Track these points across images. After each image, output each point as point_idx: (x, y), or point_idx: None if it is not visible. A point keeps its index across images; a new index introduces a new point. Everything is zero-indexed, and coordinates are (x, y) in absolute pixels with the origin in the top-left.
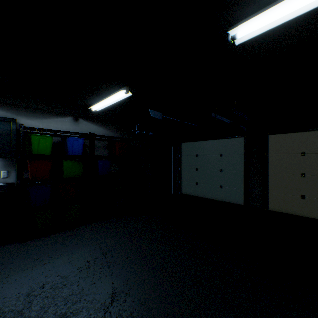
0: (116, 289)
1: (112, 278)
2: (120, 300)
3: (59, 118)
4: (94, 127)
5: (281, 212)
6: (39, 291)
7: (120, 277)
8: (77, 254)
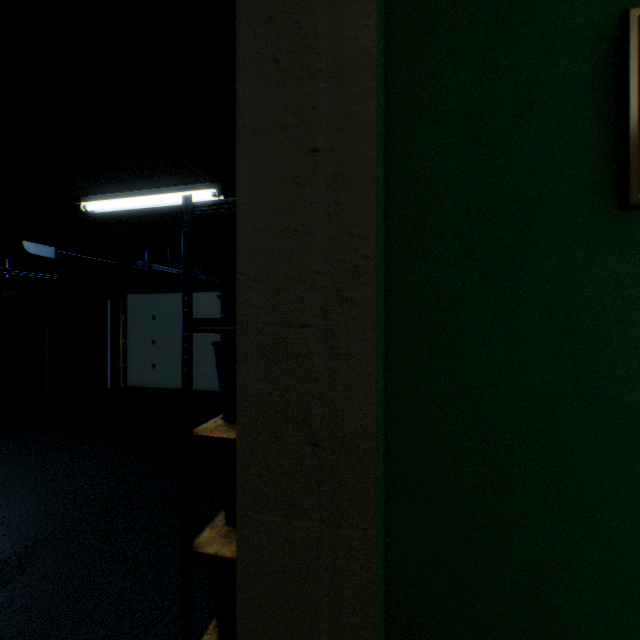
0: None
1: None
2: None
3: None
4: None
5: None
6: None
7: None
8: None
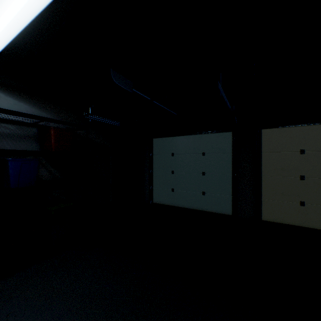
0: None
1: None
2: None
3: None
4: (8, 101)
5: (277, 222)
6: None
7: None
8: None
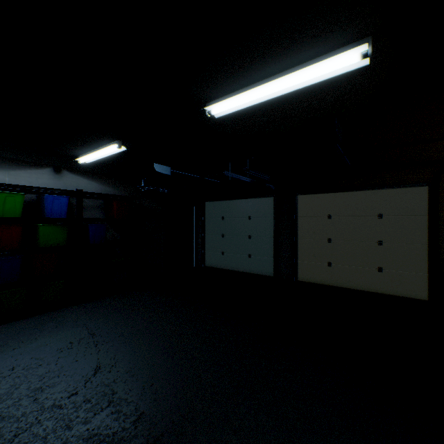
0: (101, 364)
1: (98, 355)
2: (104, 372)
3: (33, 169)
4: (84, 182)
5: (310, 282)
6: (8, 373)
7: (108, 353)
8: (58, 337)
